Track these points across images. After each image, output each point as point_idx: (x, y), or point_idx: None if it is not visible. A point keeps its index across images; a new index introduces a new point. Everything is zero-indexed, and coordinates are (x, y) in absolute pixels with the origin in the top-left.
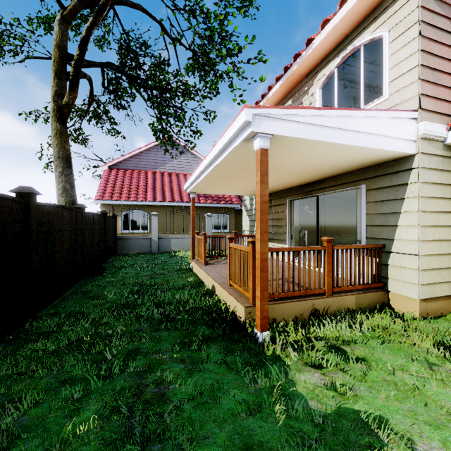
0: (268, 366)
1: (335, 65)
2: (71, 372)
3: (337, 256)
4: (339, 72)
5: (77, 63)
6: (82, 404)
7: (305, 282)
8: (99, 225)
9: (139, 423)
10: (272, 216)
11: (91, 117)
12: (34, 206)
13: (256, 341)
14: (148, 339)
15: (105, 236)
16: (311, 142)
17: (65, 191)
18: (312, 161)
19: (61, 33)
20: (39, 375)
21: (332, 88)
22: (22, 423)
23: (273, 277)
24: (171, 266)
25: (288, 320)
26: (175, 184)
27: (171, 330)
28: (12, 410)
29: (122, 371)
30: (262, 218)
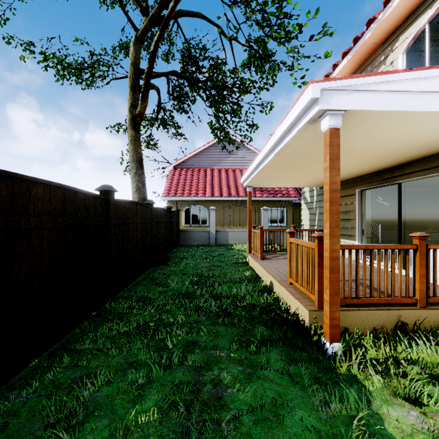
0: (341, 388)
1: (425, 20)
2: (137, 355)
3: (433, 258)
4: (432, 27)
5: (147, 75)
6: (144, 391)
7: (387, 287)
8: (164, 219)
9: (195, 426)
10: None
11: (160, 124)
12: (113, 202)
13: (324, 352)
14: (206, 332)
15: (170, 229)
16: (397, 115)
17: (138, 189)
18: (395, 140)
19: (135, 52)
20: (112, 354)
21: (422, 49)
22: (96, 399)
23: (343, 278)
24: (228, 258)
25: (364, 331)
26: (231, 180)
27: (228, 325)
28: (89, 385)
29: (181, 362)
30: (332, 210)
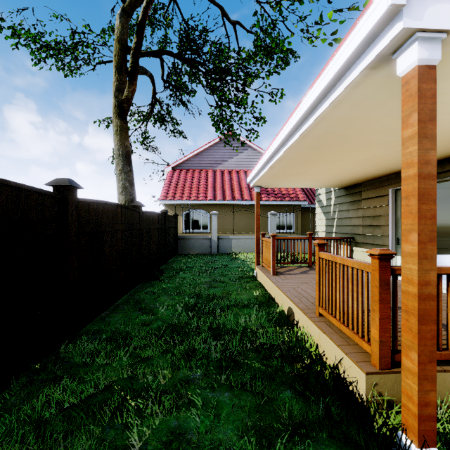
0: None
1: None
2: None
3: None
4: None
5: (135, 52)
6: None
7: None
8: (158, 225)
9: None
10: (362, 213)
11: (156, 120)
12: (74, 202)
13: None
14: (200, 406)
15: (165, 236)
16: None
17: (125, 189)
18: None
19: (121, 26)
20: None
21: None
22: None
23: None
24: (232, 271)
25: None
26: (235, 182)
27: (236, 390)
28: None
29: None
30: (422, 211)
